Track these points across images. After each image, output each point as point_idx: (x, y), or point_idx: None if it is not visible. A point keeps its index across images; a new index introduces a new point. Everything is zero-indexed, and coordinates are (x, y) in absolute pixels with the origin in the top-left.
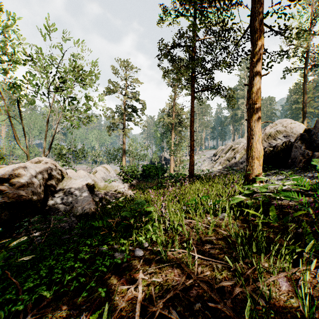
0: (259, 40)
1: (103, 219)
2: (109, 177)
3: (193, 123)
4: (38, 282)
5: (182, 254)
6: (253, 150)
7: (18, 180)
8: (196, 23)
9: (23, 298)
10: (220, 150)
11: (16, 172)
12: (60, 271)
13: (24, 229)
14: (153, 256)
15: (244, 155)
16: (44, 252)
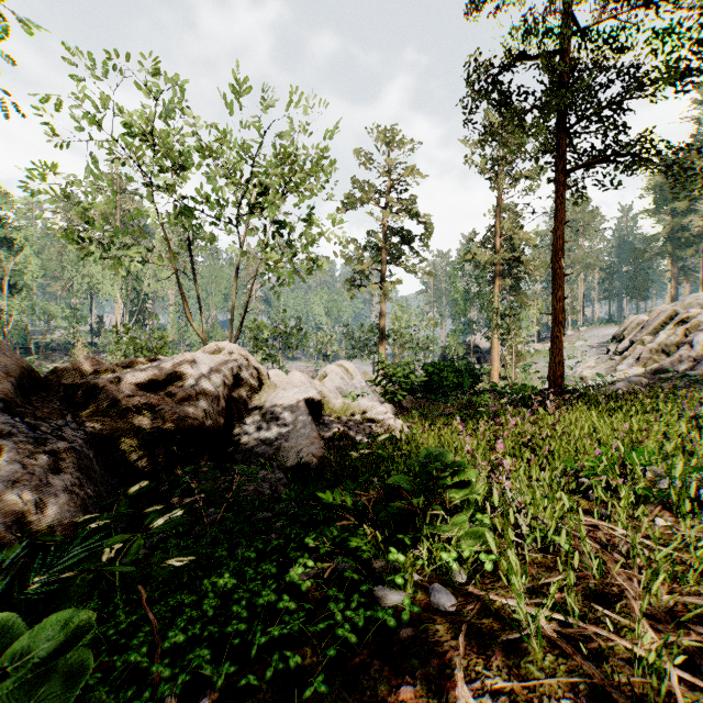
0: None
1: (344, 485)
2: (351, 387)
3: (561, 253)
4: (197, 632)
5: (599, 643)
6: None
7: (180, 385)
8: None
9: (160, 673)
10: (633, 325)
11: (178, 370)
12: (244, 612)
13: (183, 489)
14: (492, 624)
15: None
16: (217, 550)
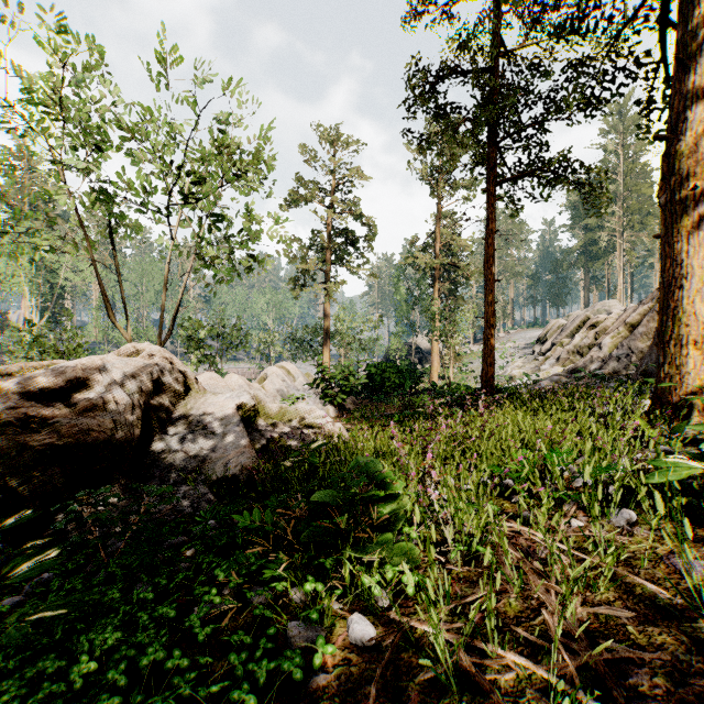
0: (703, 4)
1: (267, 502)
2: (293, 389)
3: (493, 260)
4: None
5: (517, 672)
6: (683, 321)
7: (84, 393)
8: (501, 12)
9: None
10: (554, 328)
11: (81, 376)
12: (122, 678)
13: (71, 519)
14: (411, 658)
15: (628, 340)
16: (107, 593)
